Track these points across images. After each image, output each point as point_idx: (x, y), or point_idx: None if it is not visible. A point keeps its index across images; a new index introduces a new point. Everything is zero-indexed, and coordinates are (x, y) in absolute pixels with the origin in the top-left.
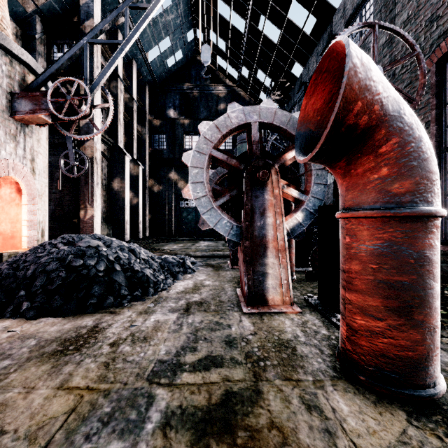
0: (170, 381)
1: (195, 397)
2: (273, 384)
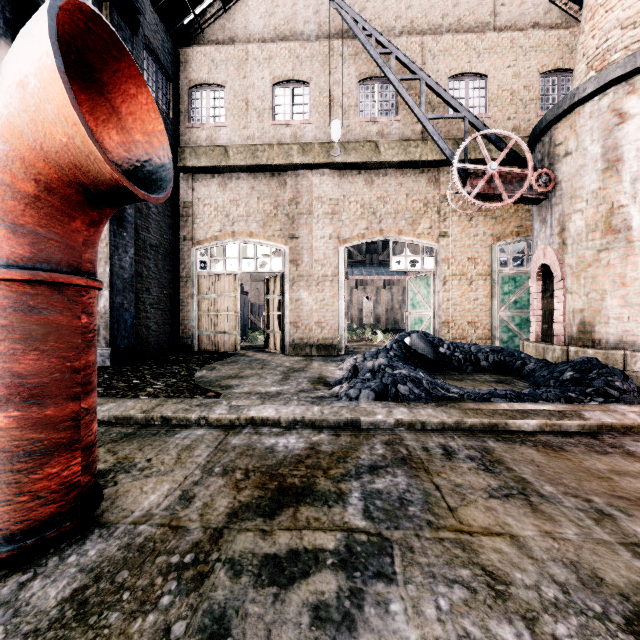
0: (352, 535)
1: (313, 513)
2: (205, 522)
